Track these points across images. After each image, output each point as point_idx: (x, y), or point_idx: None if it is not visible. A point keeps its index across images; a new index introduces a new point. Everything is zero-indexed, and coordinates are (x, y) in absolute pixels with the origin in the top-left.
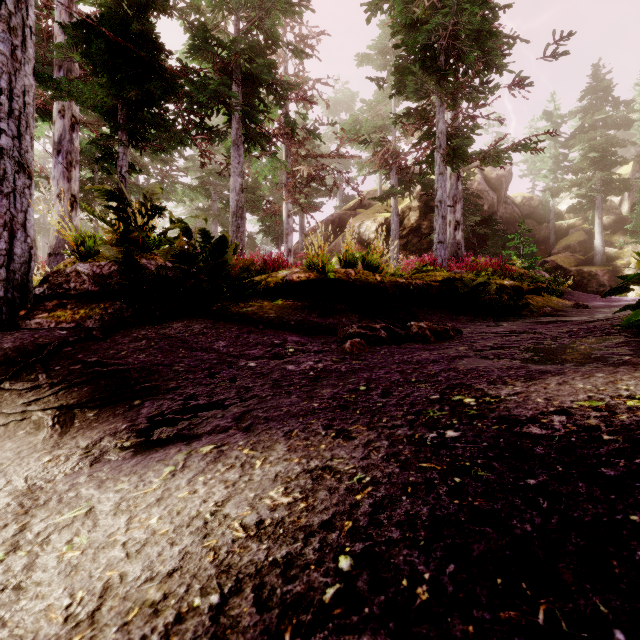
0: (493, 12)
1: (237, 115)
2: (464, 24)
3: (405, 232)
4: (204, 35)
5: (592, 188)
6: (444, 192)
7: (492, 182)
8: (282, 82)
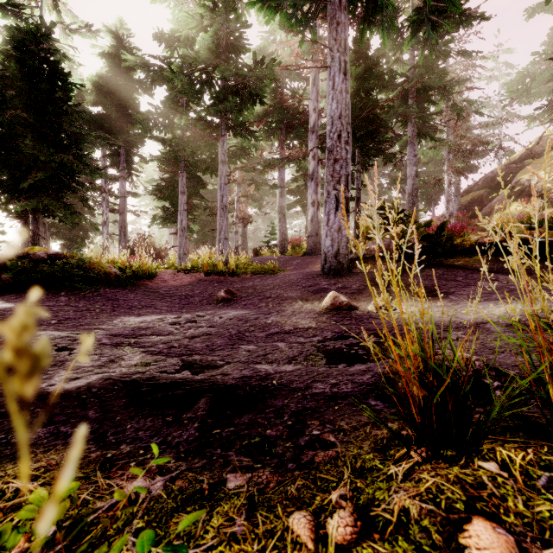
0: None
1: (412, 121)
2: None
3: None
4: (390, 75)
5: None
6: None
7: None
8: (451, 82)
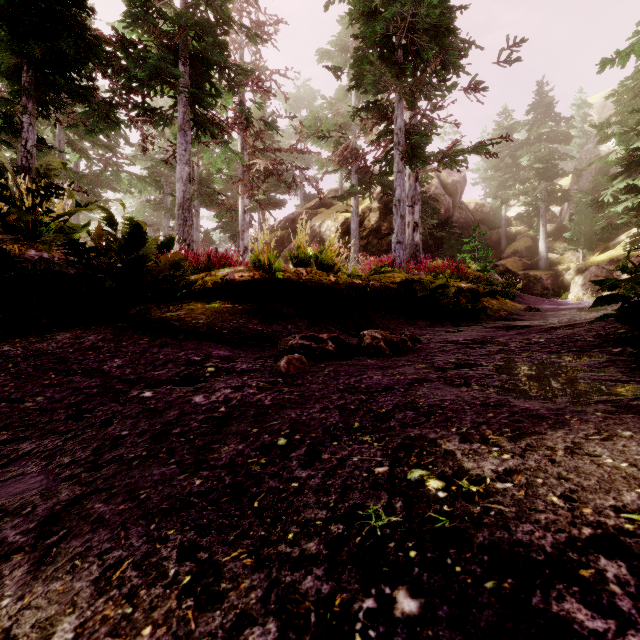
0: (450, 12)
1: (184, 97)
2: (423, 16)
3: (365, 233)
4: (144, 4)
5: (537, 197)
6: (403, 191)
7: (448, 187)
8: (235, 66)
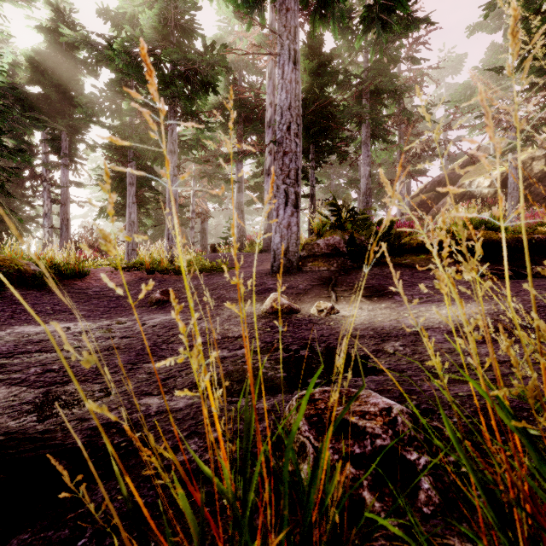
0: None
1: (366, 122)
2: None
3: (526, 183)
4: (345, 75)
5: None
6: None
7: None
8: (401, 87)
